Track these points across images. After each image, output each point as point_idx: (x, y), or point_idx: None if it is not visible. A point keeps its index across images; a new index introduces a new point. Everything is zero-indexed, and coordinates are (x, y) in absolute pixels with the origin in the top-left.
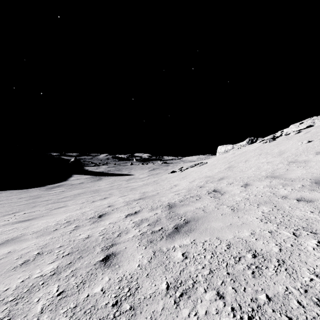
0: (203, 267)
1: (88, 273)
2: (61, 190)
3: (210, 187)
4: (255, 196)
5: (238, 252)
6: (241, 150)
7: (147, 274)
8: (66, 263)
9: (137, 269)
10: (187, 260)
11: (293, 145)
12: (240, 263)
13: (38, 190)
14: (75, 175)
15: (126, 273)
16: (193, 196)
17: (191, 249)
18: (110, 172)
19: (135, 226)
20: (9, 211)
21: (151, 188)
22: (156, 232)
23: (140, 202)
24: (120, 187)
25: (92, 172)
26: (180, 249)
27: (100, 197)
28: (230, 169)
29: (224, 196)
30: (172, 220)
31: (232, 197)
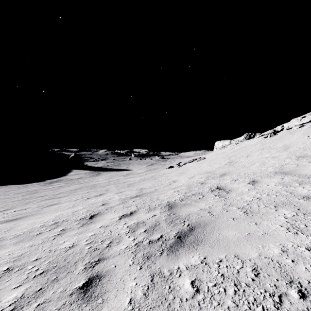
0: None
1: None
2: (59, 185)
3: (212, 183)
4: (268, 196)
5: (274, 284)
6: (240, 145)
7: None
8: (35, 289)
9: (128, 308)
10: (200, 296)
11: (298, 139)
12: (284, 308)
13: (36, 185)
14: (74, 170)
15: None
16: (194, 194)
17: (202, 275)
18: (109, 167)
19: (130, 232)
20: (0, 208)
21: (149, 184)
22: (154, 242)
23: (137, 200)
24: (117, 182)
25: (91, 167)
26: (187, 274)
27: (95, 194)
28: (231, 164)
29: (231, 195)
30: (173, 225)
31: (240, 196)
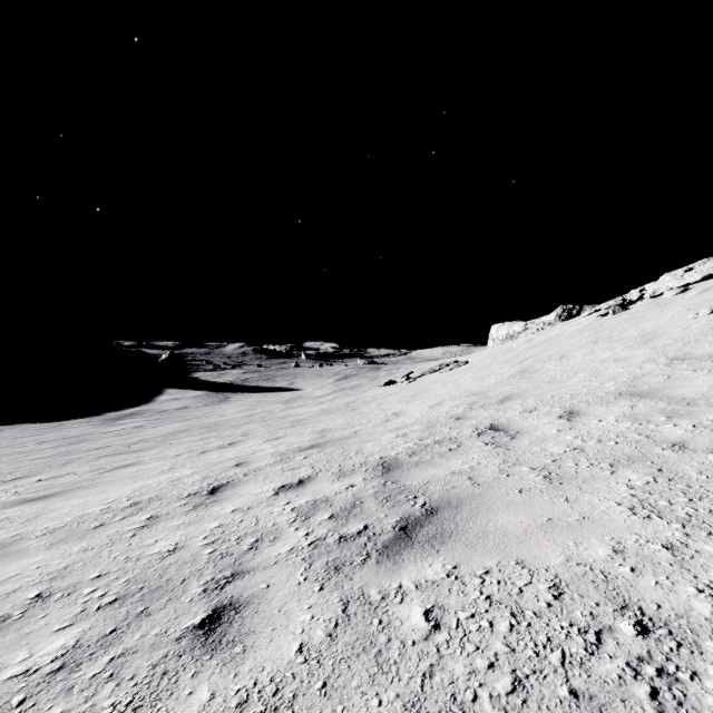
0: (491, 665)
1: (154, 669)
2: (137, 424)
3: (480, 418)
4: (599, 443)
5: (590, 612)
6: (546, 333)
7: (324, 682)
8: (103, 630)
9: (296, 661)
10: (441, 636)
11: (674, 319)
12: (603, 653)
13: (84, 425)
14: (169, 391)
15: (263, 674)
16: (441, 440)
17: (449, 598)
18: (249, 384)
19: (298, 519)
20: (7, 475)
21: (340, 420)
22: (350, 538)
23: (313, 456)
24: (268, 417)
25: (208, 384)
26: (417, 597)
27: (220, 442)
28: (524, 376)
29: (519, 442)
30: (391, 504)
31: (539, 444)
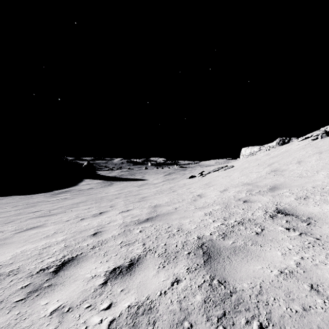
0: None
1: None
2: (65, 196)
3: (263, 202)
4: None
5: None
6: (277, 150)
7: None
8: None
9: None
10: None
11: None
12: None
13: (41, 196)
14: (86, 180)
15: None
16: (242, 221)
17: None
18: (123, 177)
19: None
20: None
21: (166, 198)
22: None
23: (146, 229)
24: (128, 194)
25: (104, 177)
26: None
27: (96, 211)
28: (277, 173)
29: (321, 230)
30: None
31: None
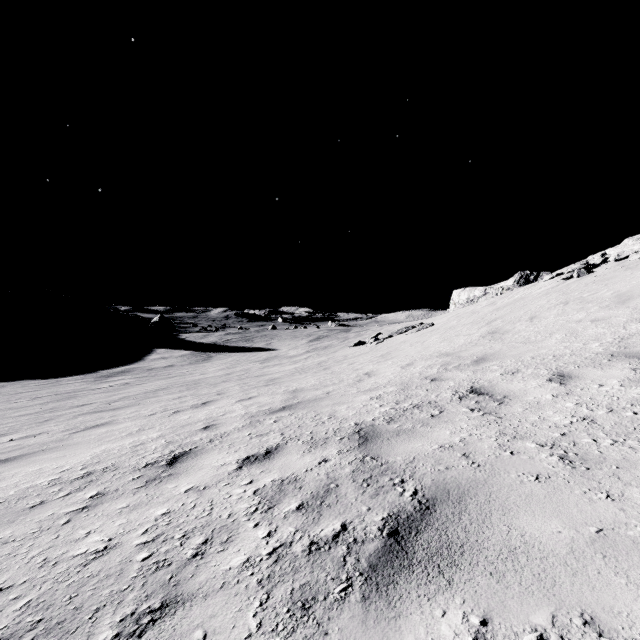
0: None
1: None
2: (125, 381)
3: (458, 380)
4: (612, 413)
5: None
6: (509, 296)
7: None
8: None
9: None
10: None
11: None
12: None
13: (78, 381)
14: (159, 350)
15: None
16: (419, 404)
17: None
18: (230, 345)
19: (259, 509)
20: None
21: (313, 379)
22: (324, 547)
23: (284, 419)
24: (245, 376)
25: (193, 344)
26: None
27: (195, 401)
28: (495, 336)
29: (511, 409)
30: (374, 490)
31: (535, 411)
